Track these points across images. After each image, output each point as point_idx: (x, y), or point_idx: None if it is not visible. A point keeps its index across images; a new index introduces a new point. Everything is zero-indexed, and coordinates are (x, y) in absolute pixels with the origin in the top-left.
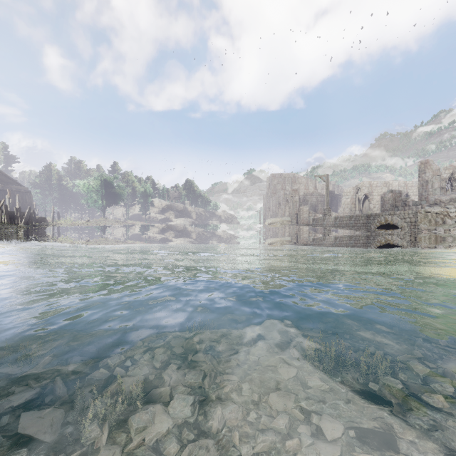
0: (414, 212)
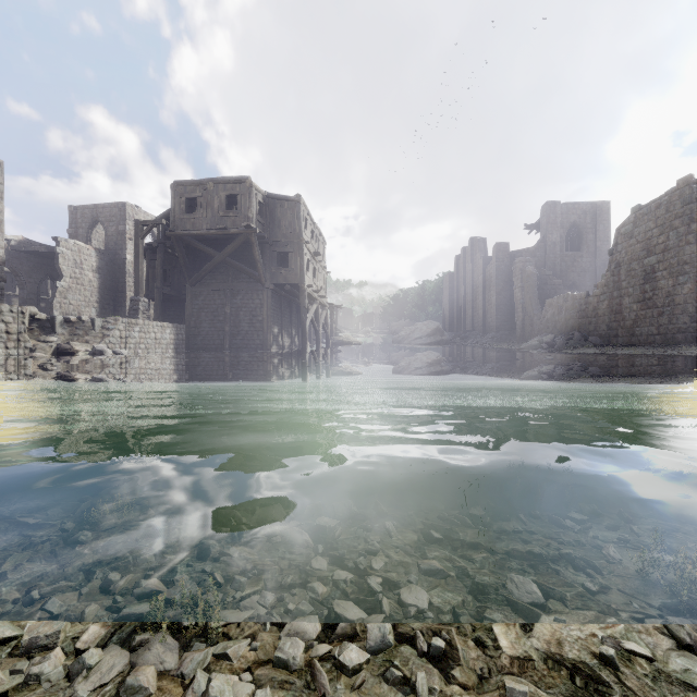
0: None
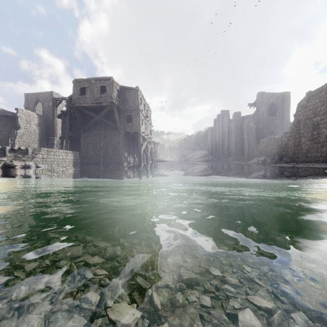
0: None
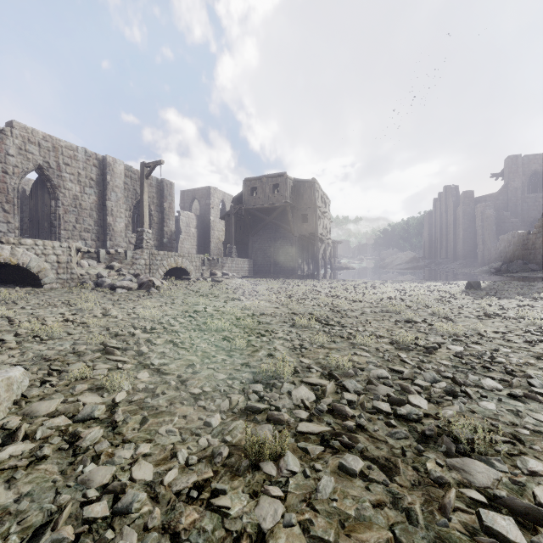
0: (66, 246)
